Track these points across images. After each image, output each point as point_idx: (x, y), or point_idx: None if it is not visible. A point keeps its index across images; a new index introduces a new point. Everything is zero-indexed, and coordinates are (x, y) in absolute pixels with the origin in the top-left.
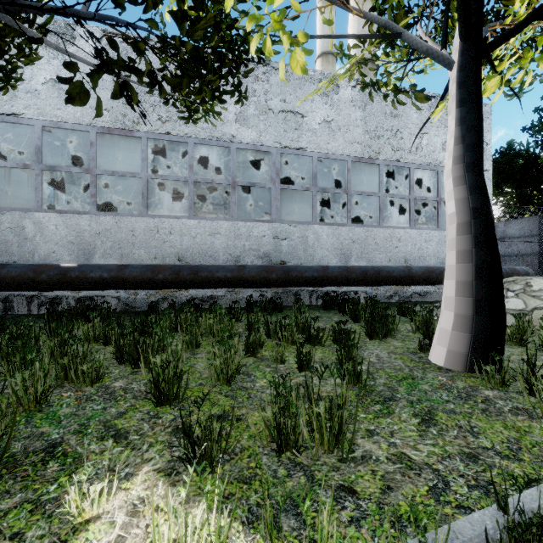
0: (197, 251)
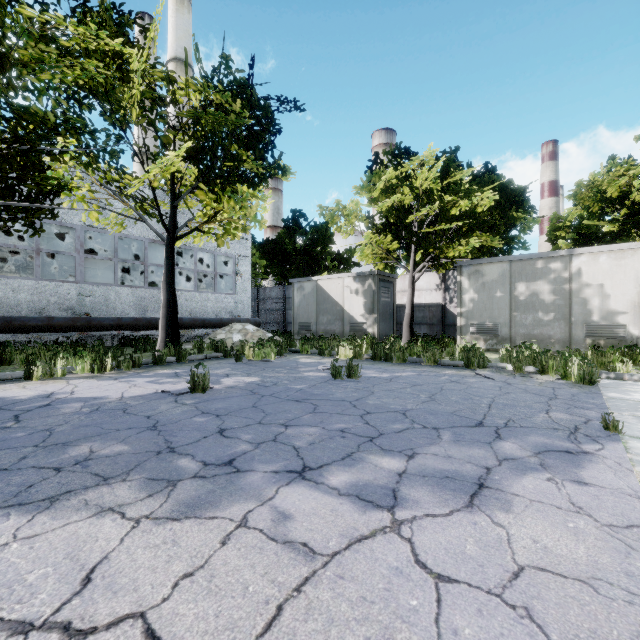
0: None
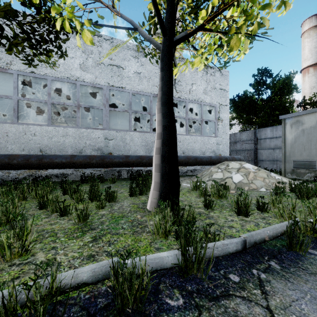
0: (53, 146)
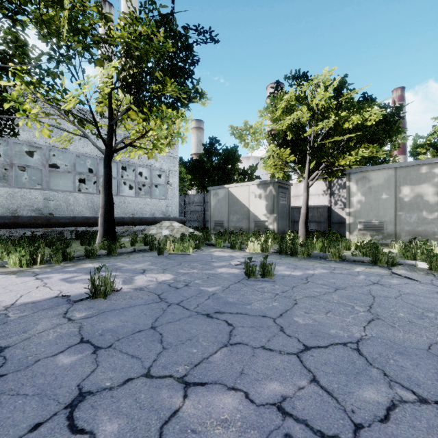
0: None
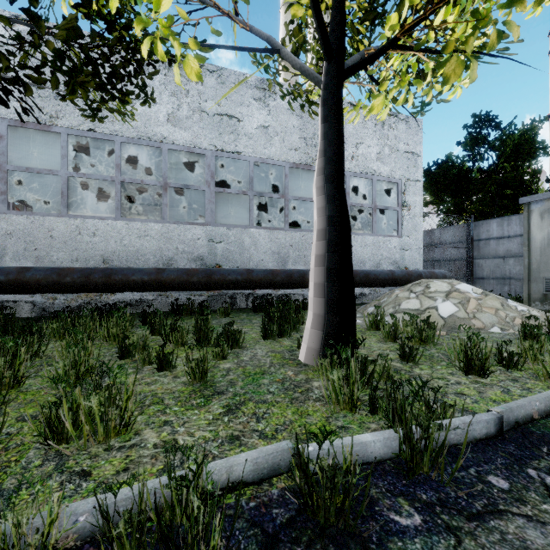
0: (124, 254)
